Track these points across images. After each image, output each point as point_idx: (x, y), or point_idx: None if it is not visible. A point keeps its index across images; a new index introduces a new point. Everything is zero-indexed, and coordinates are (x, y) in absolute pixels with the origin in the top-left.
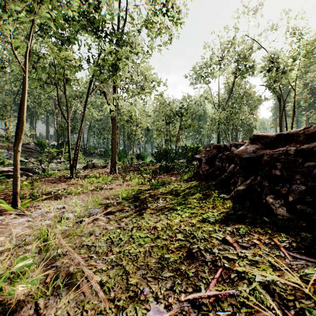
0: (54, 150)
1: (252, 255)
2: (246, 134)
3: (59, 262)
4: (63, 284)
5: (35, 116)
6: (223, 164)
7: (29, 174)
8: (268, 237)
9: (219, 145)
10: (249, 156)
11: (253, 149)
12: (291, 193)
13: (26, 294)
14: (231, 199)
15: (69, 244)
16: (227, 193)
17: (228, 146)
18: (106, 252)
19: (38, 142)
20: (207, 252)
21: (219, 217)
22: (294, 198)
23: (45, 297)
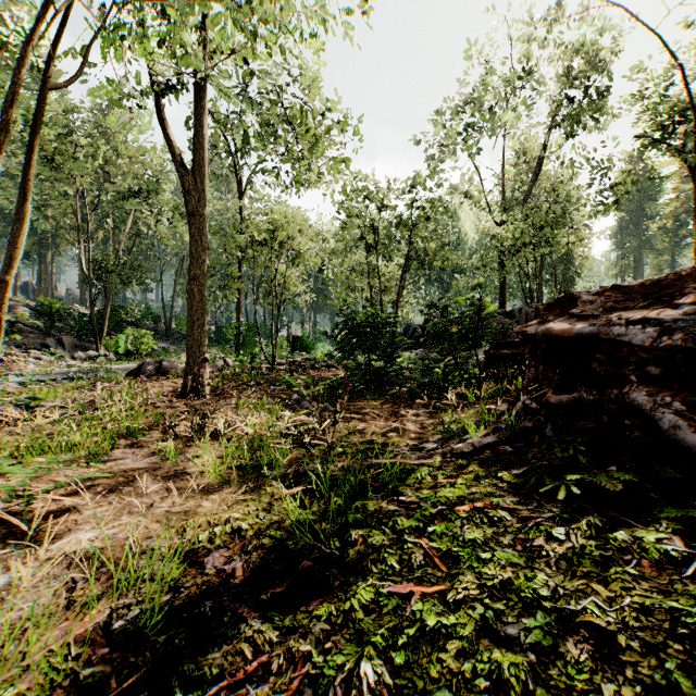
0: None
1: None
2: (557, 290)
3: None
4: None
5: (51, 247)
6: None
7: None
8: None
9: None
10: None
11: None
12: None
13: None
14: None
15: None
16: None
17: None
18: None
19: (42, 307)
20: None
21: None
22: None
23: None
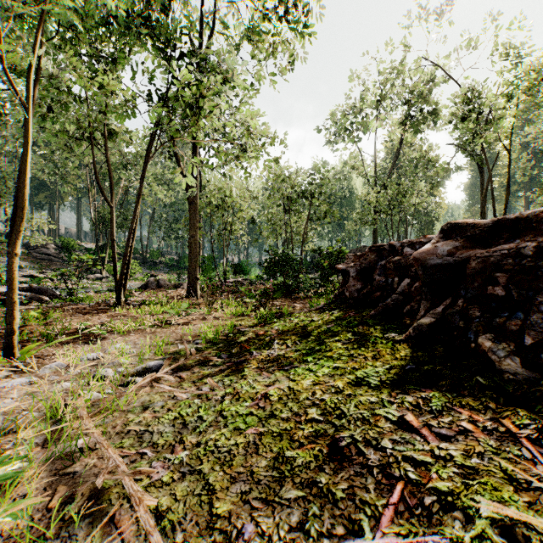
0: (88, 256)
1: (463, 455)
2: (421, 230)
3: (79, 464)
4: (80, 515)
5: (57, 198)
6: (388, 278)
7: (44, 298)
8: (490, 417)
9: (381, 246)
10: (440, 262)
11: (448, 249)
12: (529, 330)
13: (6, 534)
14: (408, 342)
15: (97, 430)
16: (398, 330)
17: (397, 246)
18: (173, 443)
19: (62, 244)
20: (370, 446)
21: (388, 375)
22: (534, 339)
23: (43, 542)
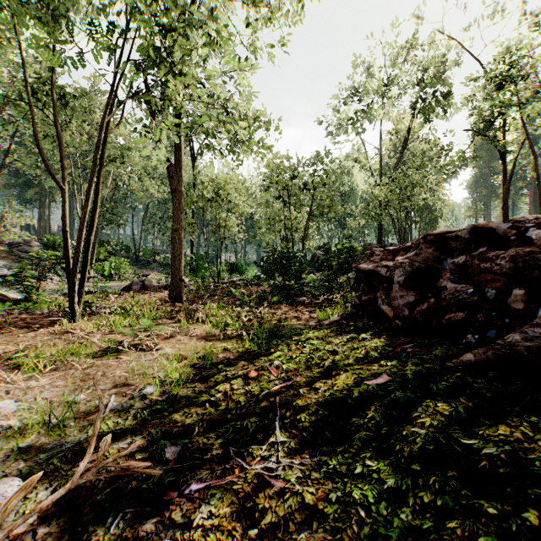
0: (52, 254)
1: None
2: (425, 228)
3: None
4: None
5: (48, 195)
6: (486, 288)
7: None
8: None
9: (446, 234)
10: None
11: None
12: None
13: None
14: None
15: None
16: None
17: (503, 229)
18: None
19: (48, 241)
20: None
21: None
22: None
23: None
